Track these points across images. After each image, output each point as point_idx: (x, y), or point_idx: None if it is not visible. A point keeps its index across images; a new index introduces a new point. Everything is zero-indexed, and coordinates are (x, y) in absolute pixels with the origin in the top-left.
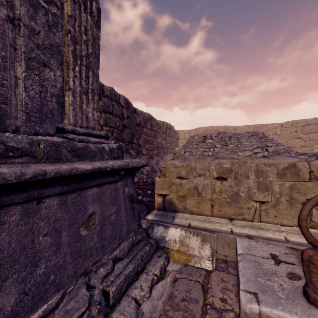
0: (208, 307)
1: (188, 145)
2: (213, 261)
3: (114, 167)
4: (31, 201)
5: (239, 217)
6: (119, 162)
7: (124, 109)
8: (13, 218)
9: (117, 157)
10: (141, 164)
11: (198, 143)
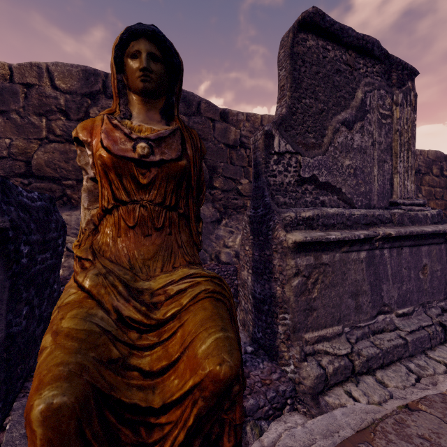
0: None
1: None
2: None
3: (444, 230)
4: (398, 248)
5: None
6: (446, 226)
7: None
8: (394, 254)
9: (436, 222)
10: None
11: None
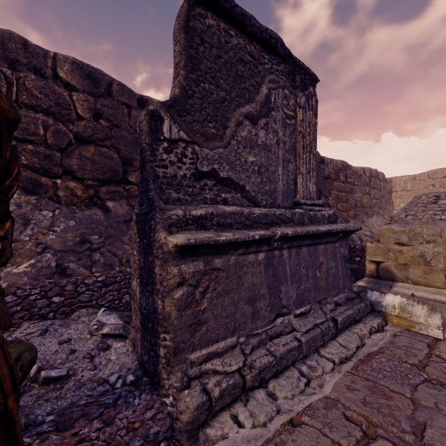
0: (434, 355)
1: (411, 208)
2: (444, 331)
3: (337, 229)
4: (298, 247)
5: None
6: (339, 226)
7: None
8: (293, 254)
9: (332, 222)
10: (356, 228)
11: (426, 204)
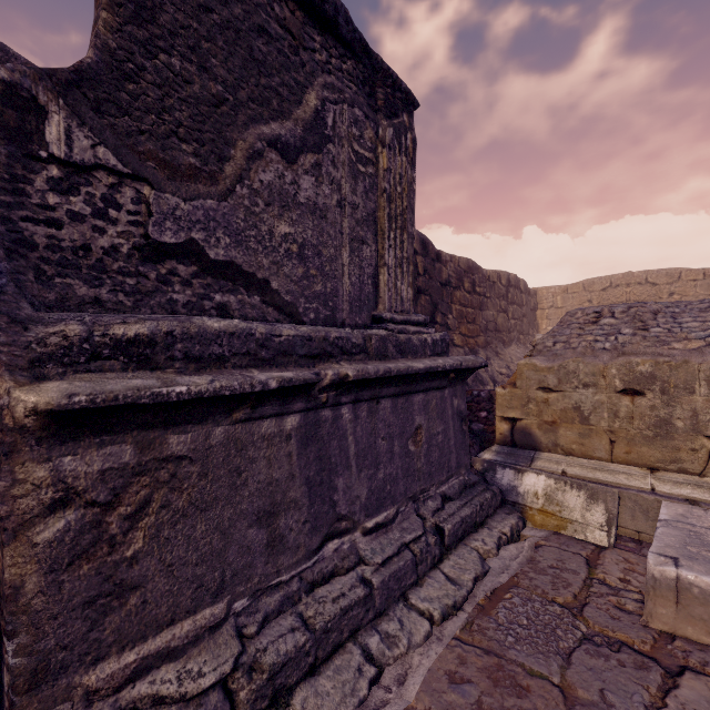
0: (596, 582)
1: (561, 331)
2: (610, 533)
3: (445, 366)
4: (372, 400)
5: (672, 467)
6: (450, 360)
7: (418, 257)
8: (363, 414)
9: (440, 353)
10: (477, 364)
11: (583, 325)
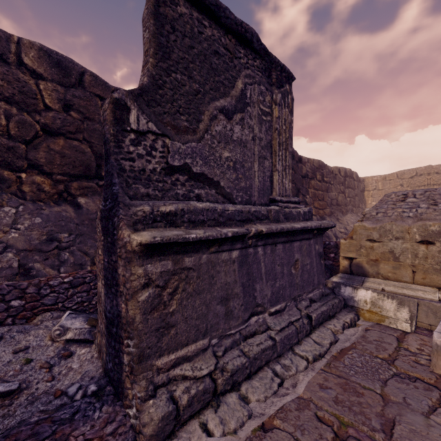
0: (402, 349)
1: (381, 206)
2: (412, 324)
3: (312, 226)
4: (273, 244)
5: None
6: (314, 223)
7: None
8: (268, 252)
9: (308, 219)
10: (330, 225)
11: (395, 202)
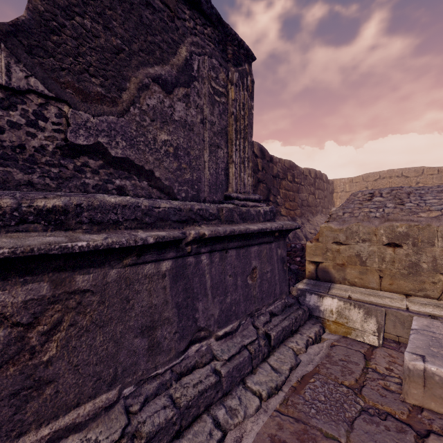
0: (370, 370)
1: (348, 205)
2: (379, 337)
3: (271, 228)
4: (223, 251)
5: (420, 294)
6: (275, 224)
7: (258, 159)
8: (216, 260)
9: (269, 219)
10: (293, 227)
11: (362, 202)
